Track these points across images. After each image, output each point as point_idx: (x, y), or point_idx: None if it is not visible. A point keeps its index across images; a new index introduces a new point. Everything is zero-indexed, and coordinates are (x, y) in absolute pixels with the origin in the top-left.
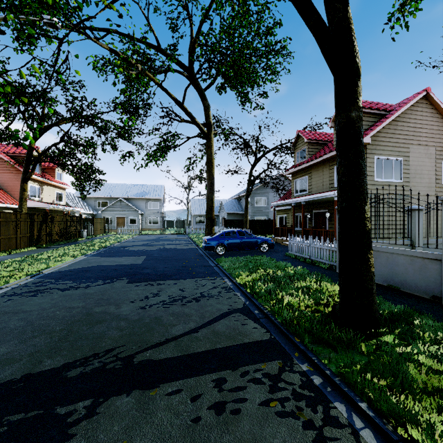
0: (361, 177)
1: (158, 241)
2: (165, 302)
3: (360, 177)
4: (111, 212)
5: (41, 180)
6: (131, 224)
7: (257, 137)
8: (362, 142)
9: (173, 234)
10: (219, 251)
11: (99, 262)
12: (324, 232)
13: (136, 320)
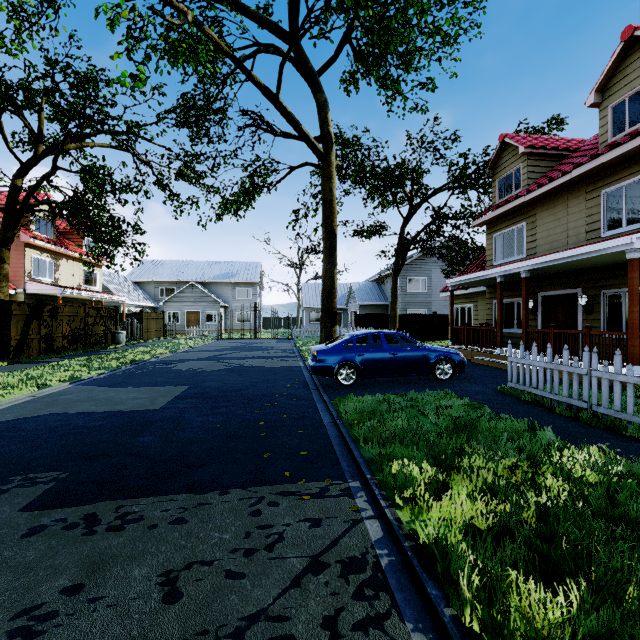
0: None
1: (238, 350)
2: None
3: None
4: (179, 304)
5: (54, 249)
6: (208, 323)
7: (413, 168)
8: None
9: (271, 339)
10: (343, 378)
11: (72, 403)
12: (589, 338)
13: None
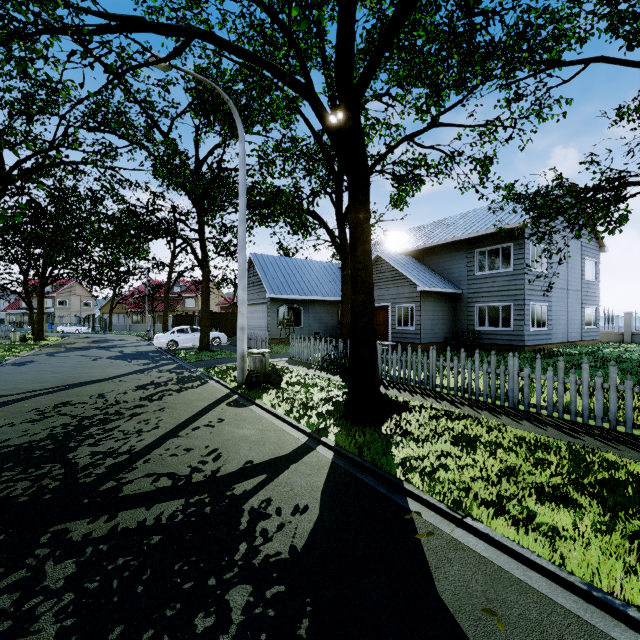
0: None
1: None
2: None
3: None
4: None
5: None
6: None
7: None
8: None
9: None
10: None
11: None
12: None
13: None
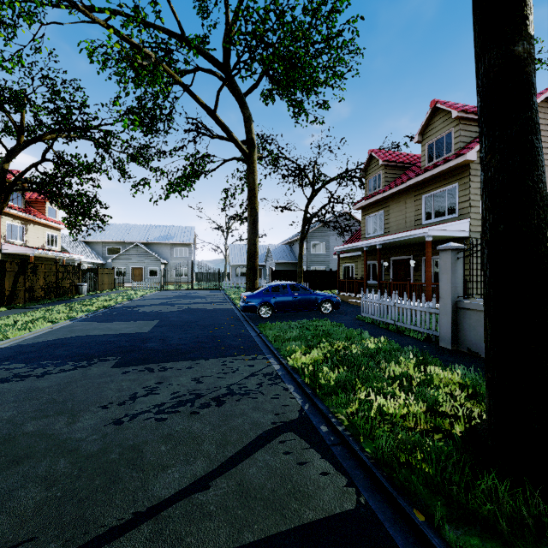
0: (538, 172)
1: (182, 298)
2: (162, 406)
3: (537, 172)
4: (125, 261)
5: (24, 216)
6: (150, 277)
7: (314, 162)
8: (535, 104)
9: (205, 290)
10: (263, 313)
11: (86, 330)
12: (410, 287)
13: (92, 455)
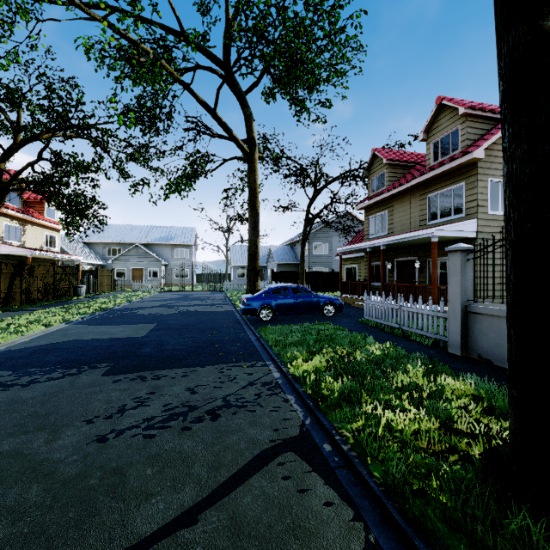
0: None
1: (182, 300)
2: (151, 421)
3: None
4: (125, 262)
5: (22, 217)
6: (151, 278)
7: (316, 162)
8: None
9: (206, 292)
10: (263, 316)
11: (80, 334)
12: (415, 289)
13: (69, 480)
